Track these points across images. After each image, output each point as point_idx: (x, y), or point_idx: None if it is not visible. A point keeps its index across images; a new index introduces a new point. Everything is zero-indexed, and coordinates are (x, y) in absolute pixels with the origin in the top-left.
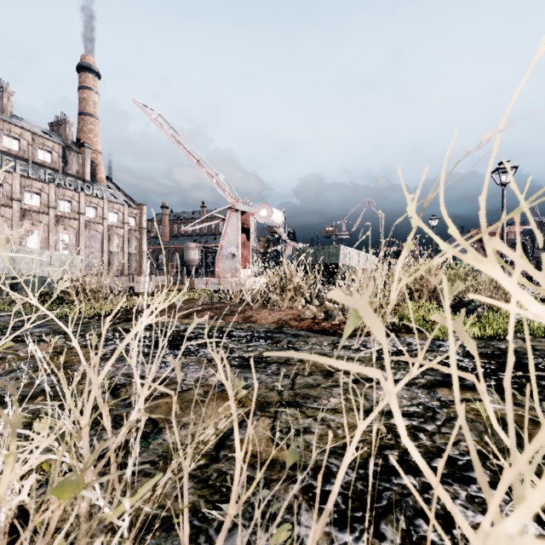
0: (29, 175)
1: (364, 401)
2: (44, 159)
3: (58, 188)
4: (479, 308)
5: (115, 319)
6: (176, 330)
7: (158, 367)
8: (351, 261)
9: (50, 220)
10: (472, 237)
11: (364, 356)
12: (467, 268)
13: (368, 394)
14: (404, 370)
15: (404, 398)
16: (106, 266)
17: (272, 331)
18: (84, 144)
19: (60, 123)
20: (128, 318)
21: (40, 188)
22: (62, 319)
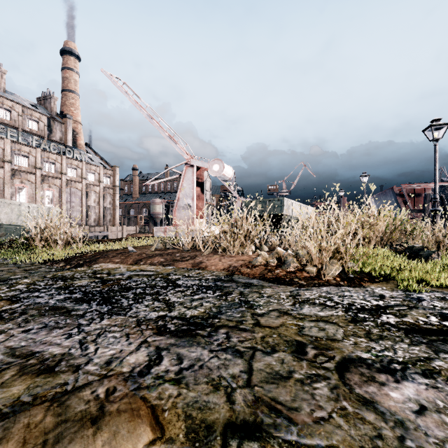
0: (18, 141)
1: (377, 421)
2: (32, 128)
3: (43, 152)
4: (433, 254)
5: (66, 265)
6: (118, 278)
7: (66, 335)
8: (293, 212)
9: (37, 179)
10: (394, 192)
11: (336, 315)
12: (402, 217)
13: (376, 400)
14: (402, 340)
15: (443, 411)
16: (85, 217)
17: (221, 279)
18: (66, 115)
19: (46, 97)
20: (78, 264)
21: (28, 152)
22: (15, 265)
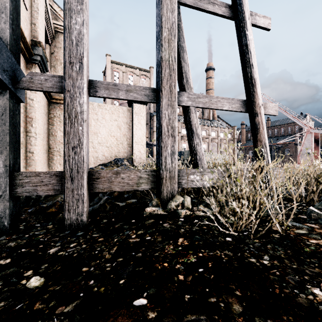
0: None
1: None
2: None
3: (202, 126)
4: None
5: None
6: None
7: None
8: None
9: None
10: None
11: None
12: None
13: None
14: None
15: None
16: None
17: None
18: None
19: None
20: None
21: None
22: None
